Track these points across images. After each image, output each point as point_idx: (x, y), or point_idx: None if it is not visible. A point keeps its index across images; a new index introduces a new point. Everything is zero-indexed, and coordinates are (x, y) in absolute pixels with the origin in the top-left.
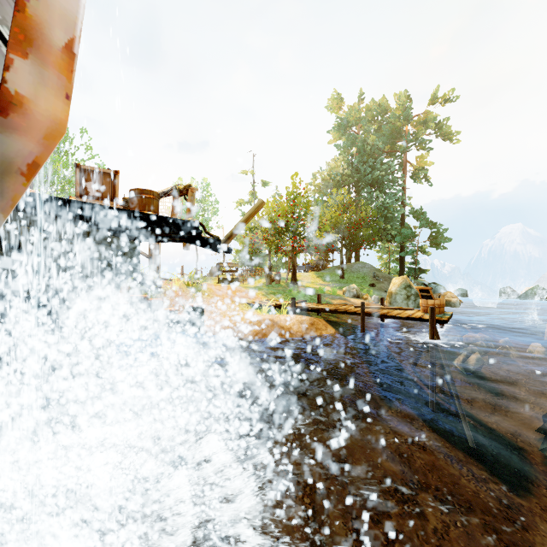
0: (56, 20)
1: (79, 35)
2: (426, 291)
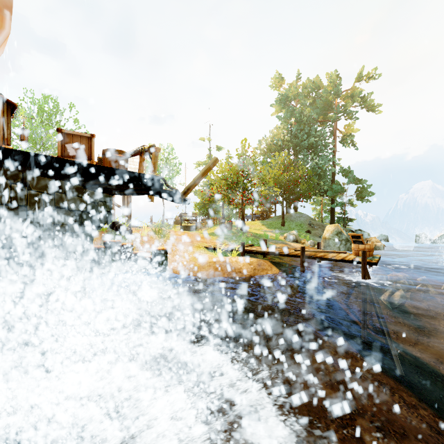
0: None
1: None
2: (358, 237)
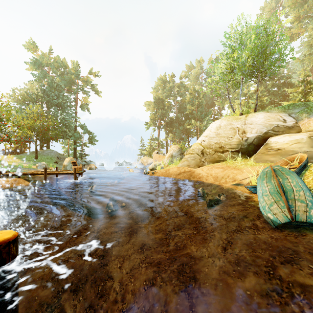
0: None
1: None
2: (75, 162)
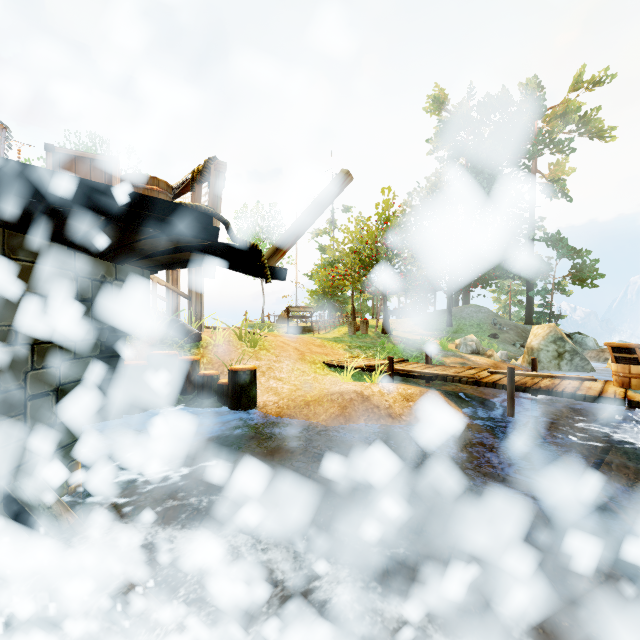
0: None
1: None
2: (628, 350)
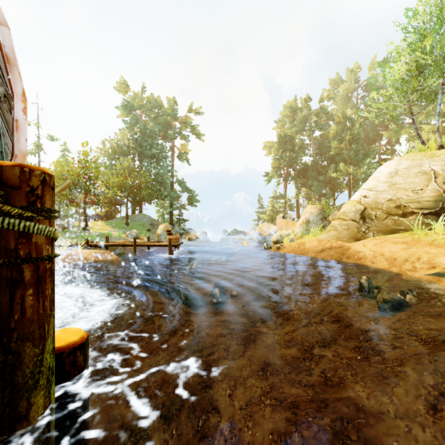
0: (21, 150)
1: (26, 152)
2: (170, 231)
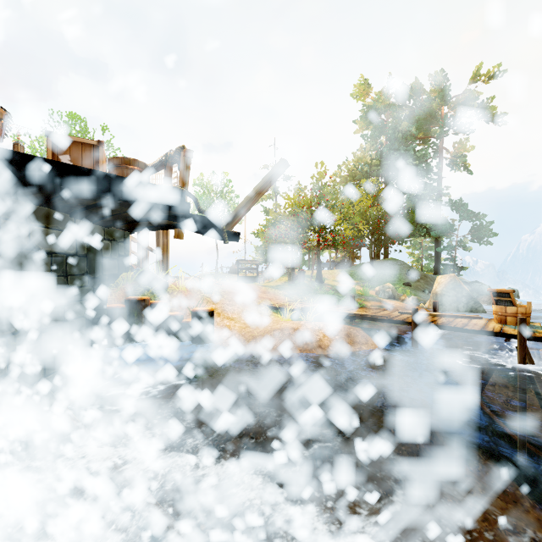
0: None
1: None
2: (505, 294)
